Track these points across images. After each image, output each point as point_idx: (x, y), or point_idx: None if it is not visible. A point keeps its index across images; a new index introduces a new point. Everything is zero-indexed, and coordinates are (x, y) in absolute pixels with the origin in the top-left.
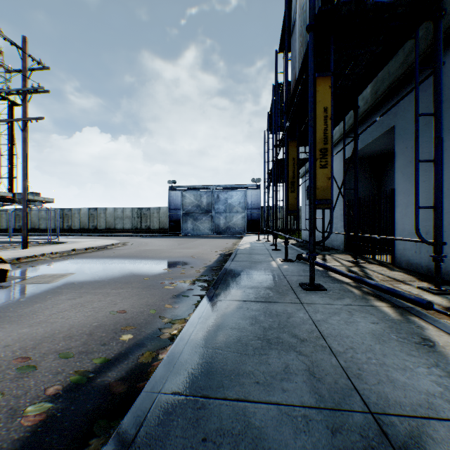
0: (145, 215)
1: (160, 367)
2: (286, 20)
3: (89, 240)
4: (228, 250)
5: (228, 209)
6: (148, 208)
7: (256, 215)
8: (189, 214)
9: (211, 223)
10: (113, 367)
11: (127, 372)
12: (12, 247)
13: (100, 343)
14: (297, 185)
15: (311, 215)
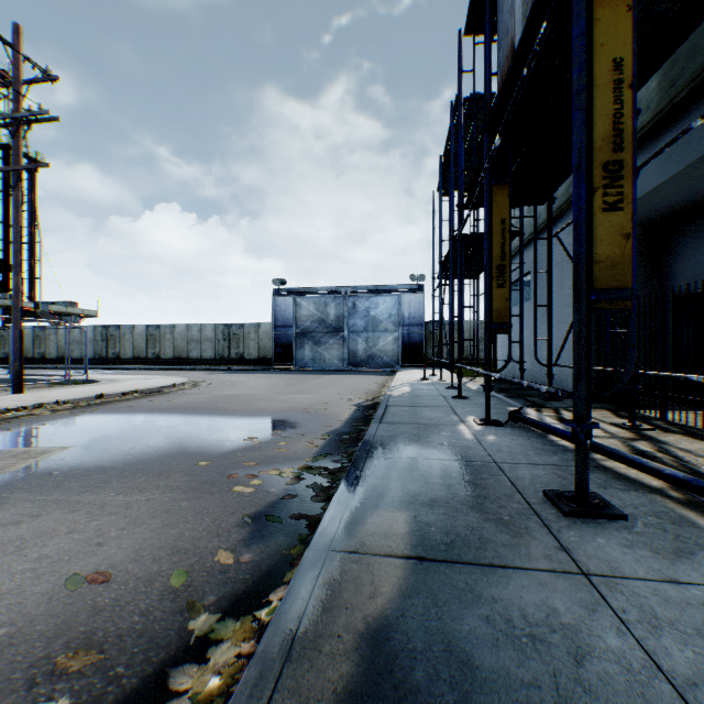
0: (235, 336)
1: None
2: None
3: (138, 378)
4: (372, 397)
5: (370, 327)
6: (241, 325)
7: (418, 336)
8: (307, 335)
9: (342, 349)
10: None
11: None
12: None
13: None
14: (509, 272)
15: (581, 328)
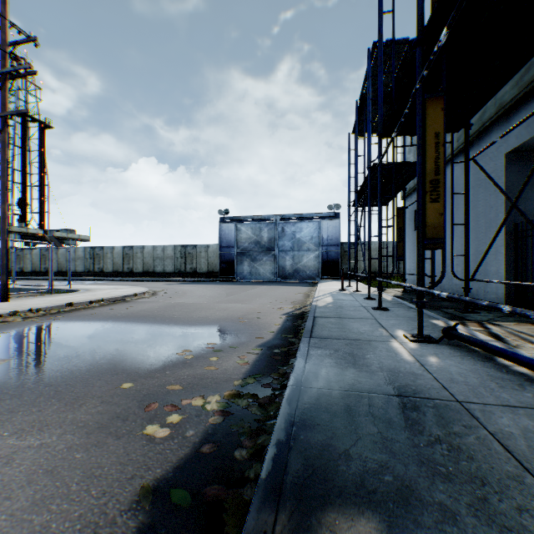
0: (190, 255)
1: None
2: None
3: (110, 288)
4: (299, 307)
5: (296, 247)
6: (194, 246)
7: (335, 254)
8: (245, 253)
9: (274, 264)
10: None
11: None
12: None
13: None
14: (443, 187)
15: None
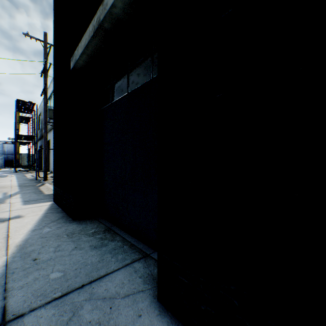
0: None
1: None
2: None
3: None
4: None
5: None
6: None
7: (12, 158)
8: None
9: None
10: None
11: None
12: None
13: None
14: None
15: (16, 162)
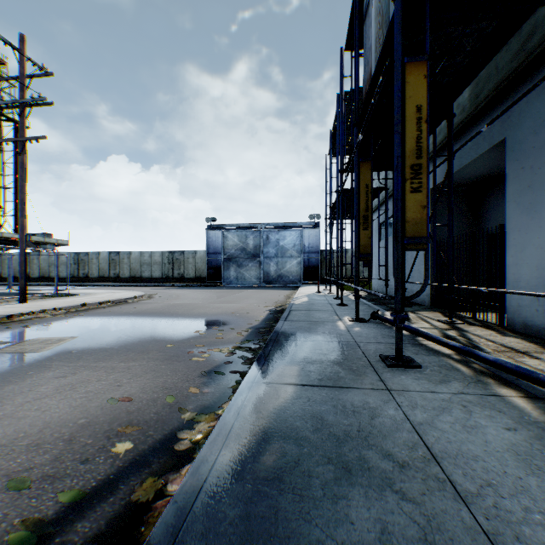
0: (177, 260)
1: (158, 528)
2: (357, 2)
3: (107, 292)
4: (280, 305)
5: (280, 253)
6: (182, 252)
7: (315, 260)
8: (232, 260)
9: (259, 270)
10: (89, 510)
11: (110, 521)
12: (7, 301)
13: (81, 458)
14: (371, 220)
15: (398, 259)
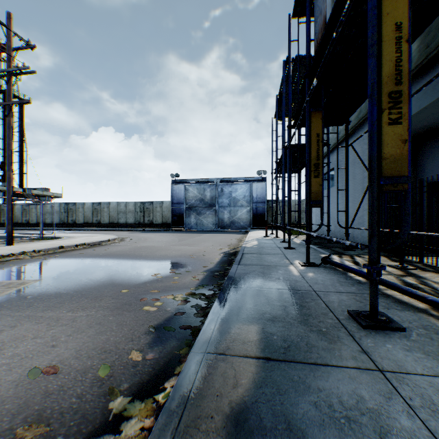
0: (148, 209)
1: None
2: None
3: (86, 235)
4: (233, 248)
5: (232, 203)
6: (151, 202)
7: (262, 209)
8: (192, 208)
9: (215, 217)
10: None
11: None
12: None
13: None
14: (322, 168)
15: (373, 202)
